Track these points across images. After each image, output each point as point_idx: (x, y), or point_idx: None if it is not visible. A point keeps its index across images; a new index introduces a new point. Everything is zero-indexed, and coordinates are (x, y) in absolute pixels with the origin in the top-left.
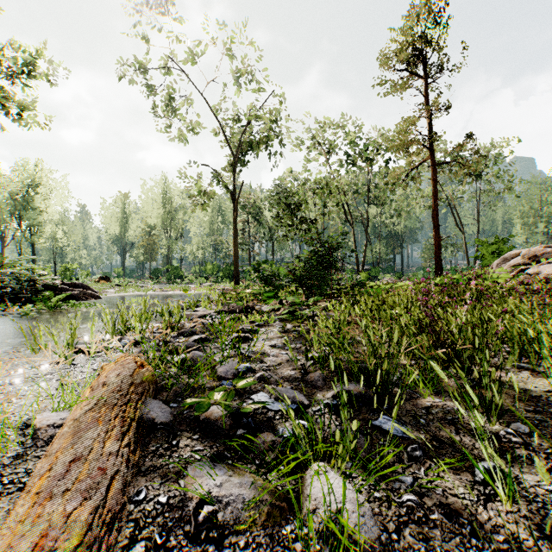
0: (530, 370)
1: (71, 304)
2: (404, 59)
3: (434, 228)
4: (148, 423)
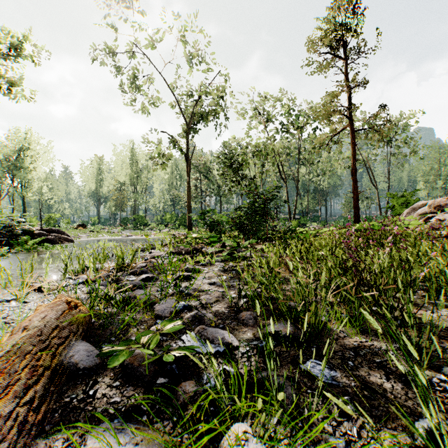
0: (447, 308)
1: (45, 247)
2: (328, 43)
3: (353, 184)
4: (71, 368)
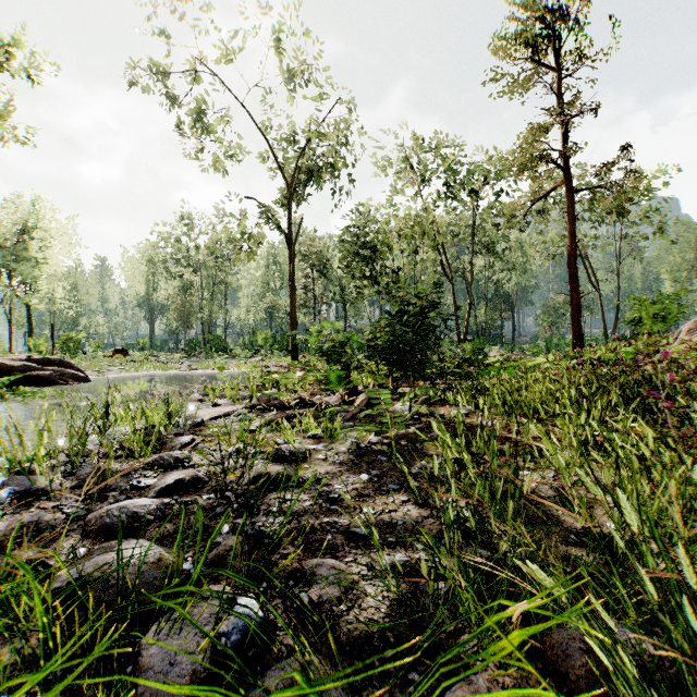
0: None
1: (21, 393)
2: (529, 42)
3: (570, 281)
4: None
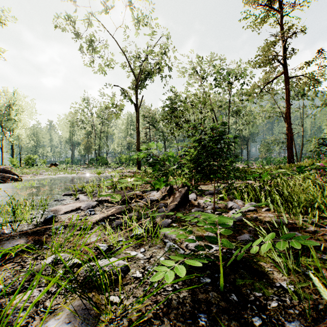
0: None
1: None
2: None
3: (287, 126)
4: None
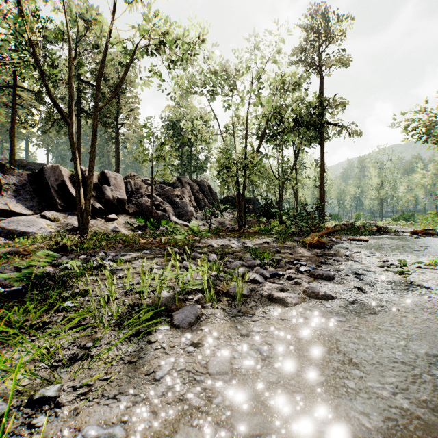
0: None
1: None
2: None
3: None
4: None
